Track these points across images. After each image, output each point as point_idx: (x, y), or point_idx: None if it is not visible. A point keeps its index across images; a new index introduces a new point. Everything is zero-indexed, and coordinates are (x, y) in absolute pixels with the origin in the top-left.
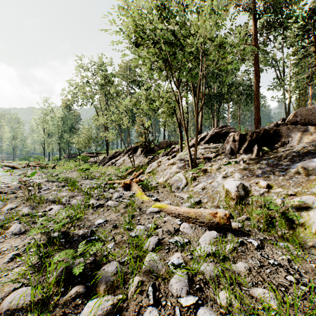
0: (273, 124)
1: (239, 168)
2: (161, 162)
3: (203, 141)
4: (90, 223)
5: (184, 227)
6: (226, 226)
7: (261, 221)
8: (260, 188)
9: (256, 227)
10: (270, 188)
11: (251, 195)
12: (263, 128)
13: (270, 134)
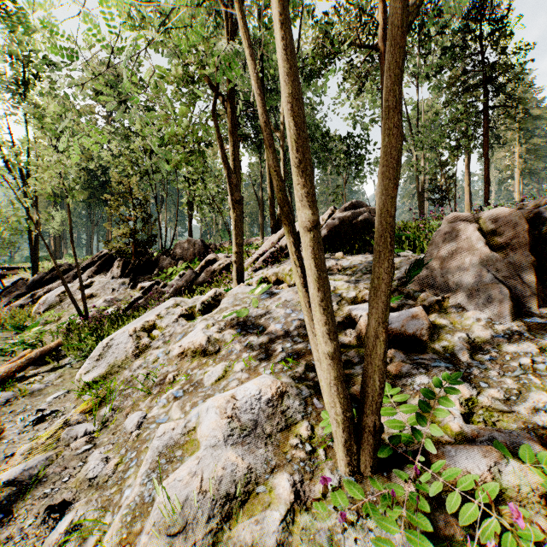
0: None
1: None
2: (155, 330)
3: None
4: None
5: None
6: None
7: None
8: None
9: None
10: None
11: None
12: None
13: None
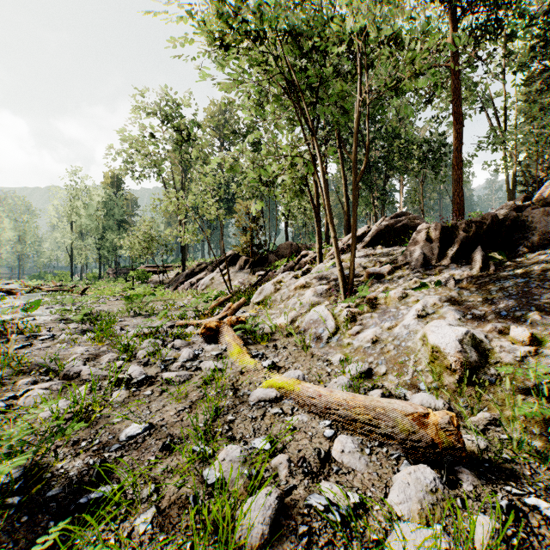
0: (507, 206)
1: (450, 296)
2: (282, 282)
3: (362, 243)
4: (107, 436)
5: (344, 451)
6: (455, 452)
7: (534, 432)
8: (515, 345)
9: (525, 449)
10: (538, 344)
11: (495, 362)
12: (490, 214)
13: (506, 226)
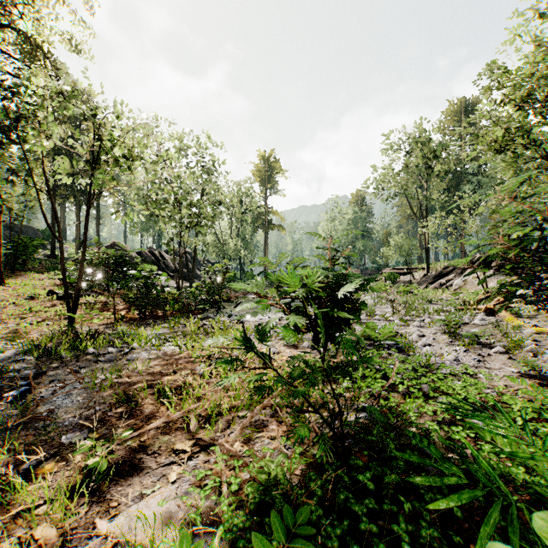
0: None
1: None
2: None
3: None
4: (466, 330)
5: None
6: None
7: None
8: None
9: None
10: None
11: None
12: None
13: None
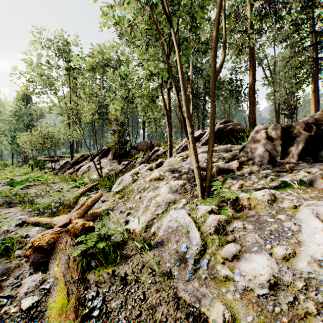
0: None
1: None
2: (139, 174)
3: (201, 142)
4: None
5: None
6: None
7: None
8: None
9: None
10: None
11: None
12: None
13: None
